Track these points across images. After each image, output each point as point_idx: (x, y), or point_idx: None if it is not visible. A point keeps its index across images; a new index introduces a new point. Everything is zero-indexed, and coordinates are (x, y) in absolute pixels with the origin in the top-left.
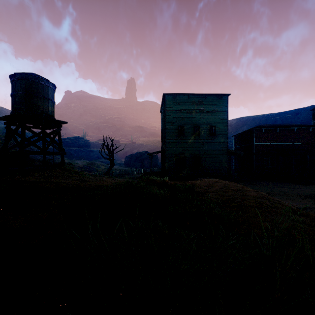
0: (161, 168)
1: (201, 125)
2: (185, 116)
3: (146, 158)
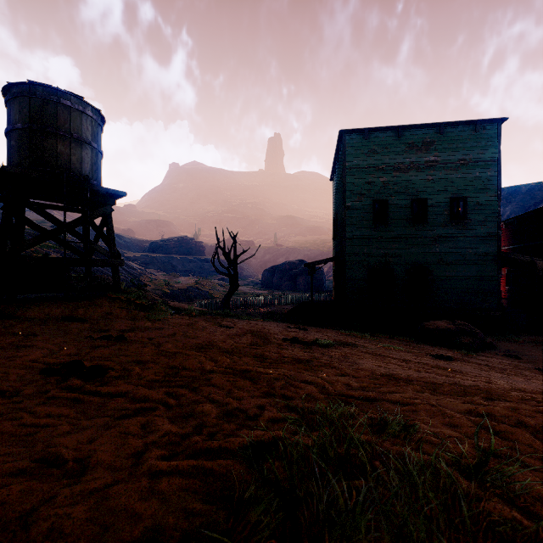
0: (330, 291)
1: (430, 196)
2: (390, 179)
3: (302, 272)
